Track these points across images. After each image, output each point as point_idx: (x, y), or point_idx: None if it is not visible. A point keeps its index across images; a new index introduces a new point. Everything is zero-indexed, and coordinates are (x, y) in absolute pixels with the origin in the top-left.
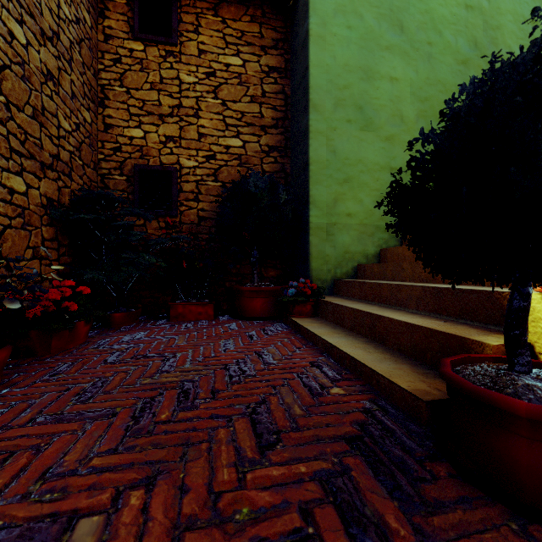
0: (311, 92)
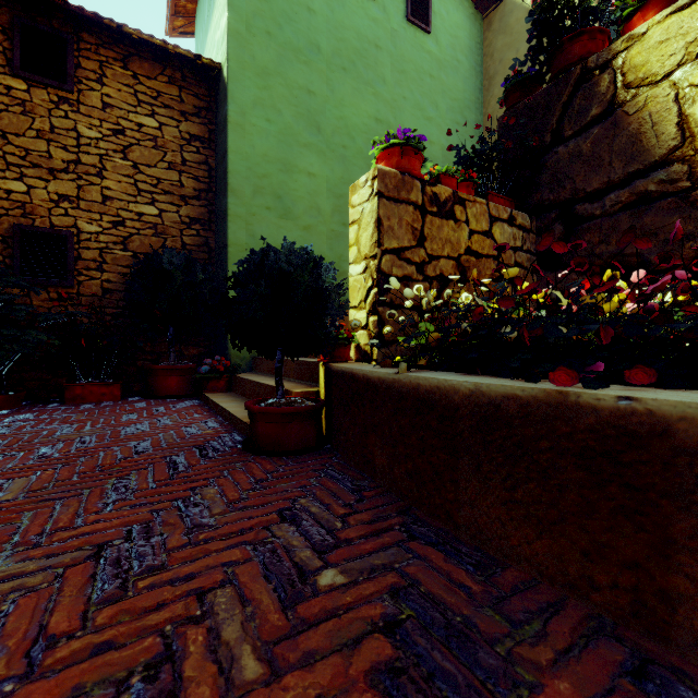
0: (229, 177)
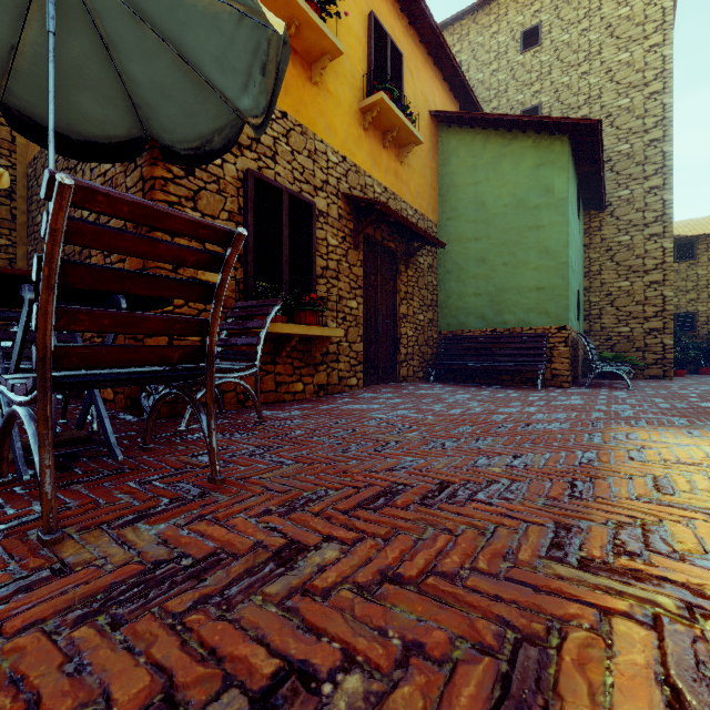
0: None
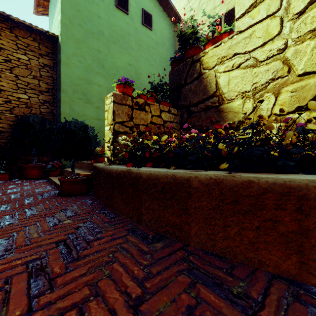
0: (61, 85)
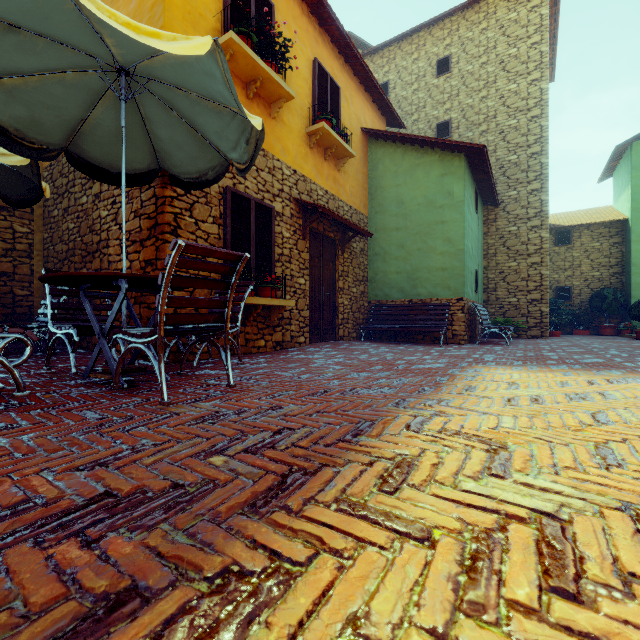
0: (631, 260)
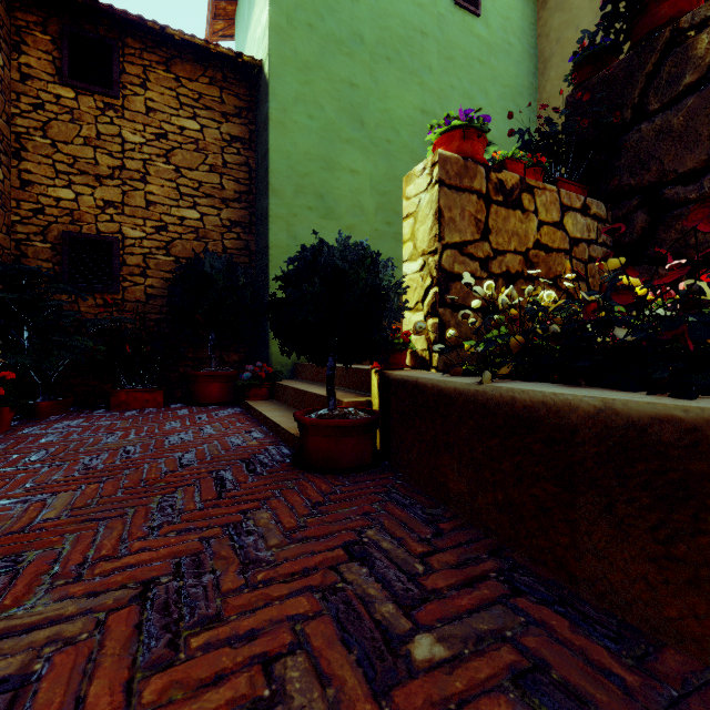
0: (271, 177)
